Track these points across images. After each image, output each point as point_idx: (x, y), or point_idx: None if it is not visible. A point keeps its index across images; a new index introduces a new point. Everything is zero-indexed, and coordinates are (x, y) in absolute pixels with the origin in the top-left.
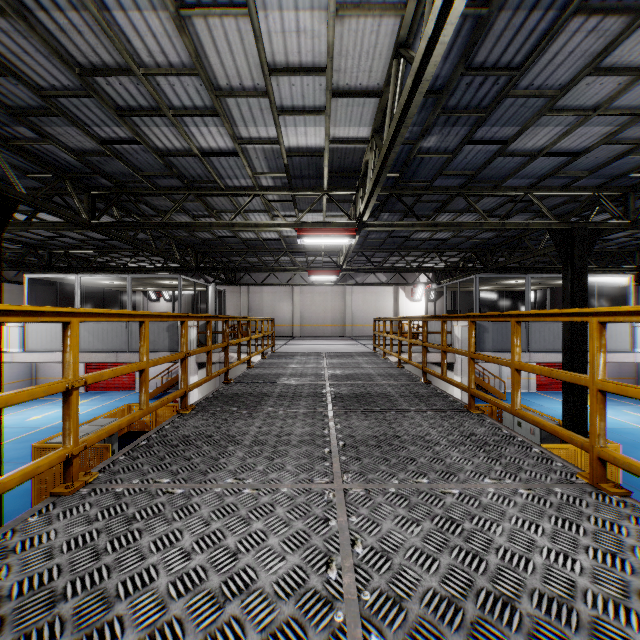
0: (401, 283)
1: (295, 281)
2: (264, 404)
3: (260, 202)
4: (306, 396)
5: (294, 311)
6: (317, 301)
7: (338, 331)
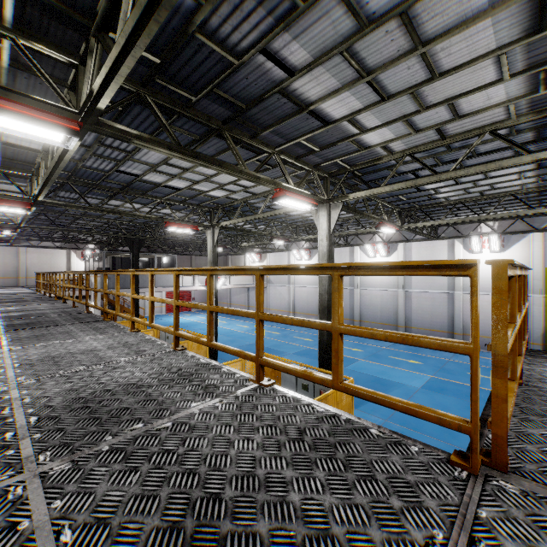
0: (73, 248)
1: None
2: None
3: None
4: None
5: None
6: None
7: (12, 282)
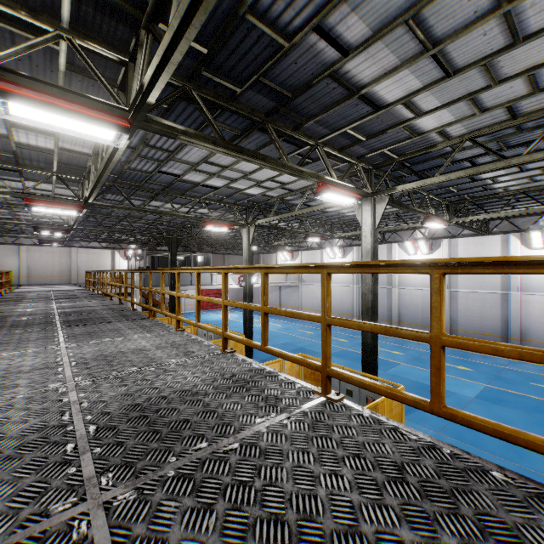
0: (117, 248)
1: (23, 241)
2: (25, 300)
3: (5, 206)
4: (43, 298)
5: (22, 265)
6: (45, 258)
7: (65, 280)
